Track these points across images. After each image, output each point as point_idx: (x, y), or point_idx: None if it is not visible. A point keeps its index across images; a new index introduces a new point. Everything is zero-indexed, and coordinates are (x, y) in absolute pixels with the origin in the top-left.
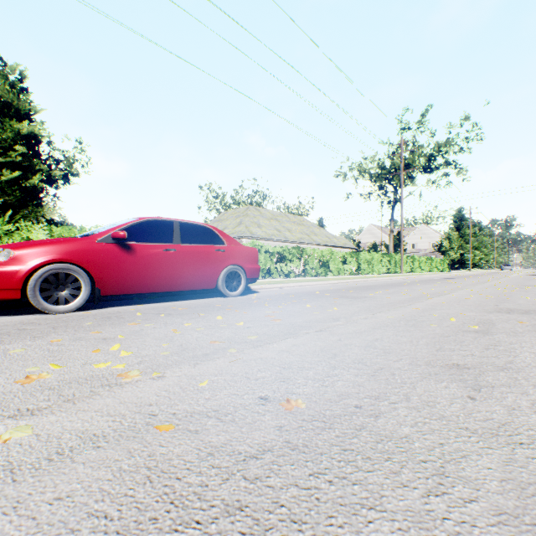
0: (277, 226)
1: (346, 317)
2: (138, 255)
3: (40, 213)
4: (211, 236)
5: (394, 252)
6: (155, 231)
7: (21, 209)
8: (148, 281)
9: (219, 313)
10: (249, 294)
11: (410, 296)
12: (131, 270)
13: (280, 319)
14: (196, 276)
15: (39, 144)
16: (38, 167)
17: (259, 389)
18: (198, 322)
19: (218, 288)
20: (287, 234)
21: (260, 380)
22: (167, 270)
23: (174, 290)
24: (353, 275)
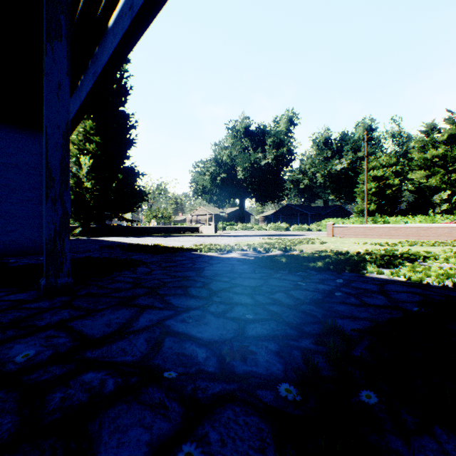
0: None
1: None
2: None
3: None
4: None
5: None
6: None
7: None
8: None
9: None
10: None
11: None
12: None
13: None
14: None
15: None
16: None
17: None
18: None
19: None
20: None
21: None
22: None
23: None
24: None
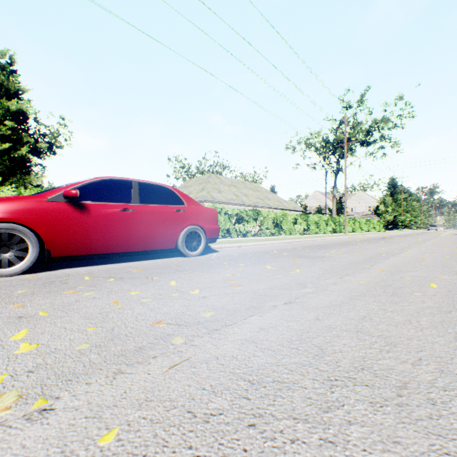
0: (235, 192)
1: (313, 282)
2: (93, 215)
3: (27, 181)
4: (171, 197)
5: (337, 215)
6: (112, 190)
7: (10, 177)
8: (104, 242)
9: (174, 277)
10: (209, 253)
11: (367, 256)
12: (84, 231)
13: (241, 285)
14: (155, 236)
15: (27, 120)
16: (25, 139)
17: (209, 455)
18: (148, 288)
19: (178, 248)
20: (244, 199)
21: (212, 423)
22: (125, 231)
23: (132, 250)
24: (302, 234)
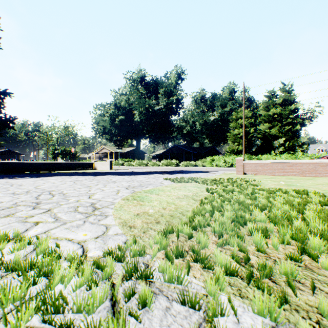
0: None
1: None
2: None
3: (298, 141)
4: None
5: None
6: None
7: (290, 140)
8: None
9: None
10: None
11: None
12: None
13: None
14: None
15: (297, 111)
16: (297, 121)
17: None
18: None
19: None
20: None
21: None
22: None
23: None
24: None
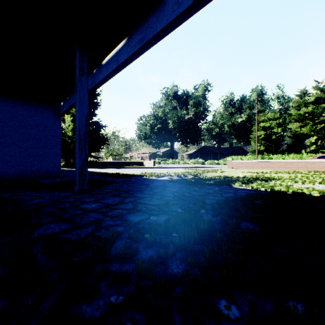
0: None
1: None
2: None
3: None
4: None
5: None
6: (322, 157)
7: (324, 138)
8: None
9: None
10: None
11: None
12: None
13: None
14: None
15: None
16: None
17: None
18: None
19: None
20: None
21: None
22: None
23: None
24: None
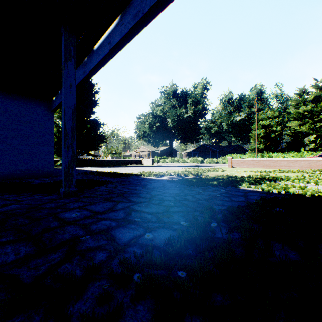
0: None
1: None
2: None
3: None
4: None
5: None
6: None
7: None
8: None
9: None
10: None
11: None
12: None
13: None
14: None
15: None
16: None
17: None
18: None
19: None
20: None
21: None
22: None
23: None
24: None
